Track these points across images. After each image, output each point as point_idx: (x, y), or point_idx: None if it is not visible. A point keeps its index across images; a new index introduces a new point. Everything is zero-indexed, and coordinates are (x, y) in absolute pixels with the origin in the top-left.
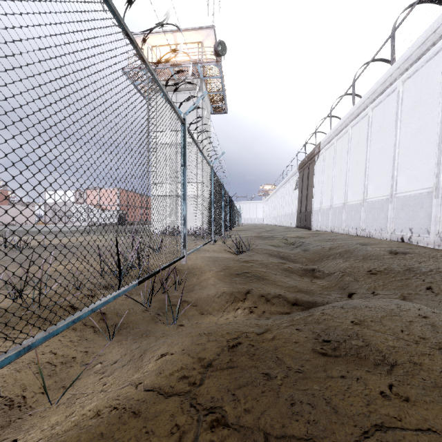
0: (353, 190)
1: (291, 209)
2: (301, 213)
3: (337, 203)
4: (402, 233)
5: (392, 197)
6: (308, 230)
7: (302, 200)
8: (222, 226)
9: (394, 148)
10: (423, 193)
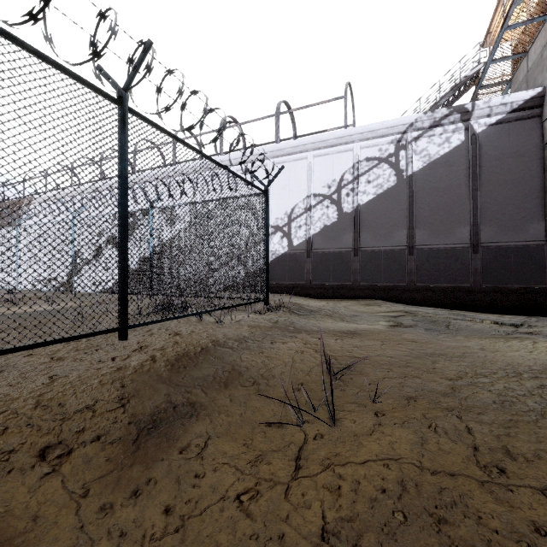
0: None
1: None
2: None
3: None
4: None
5: None
6: None
7: None
8: None
9: None
10: None
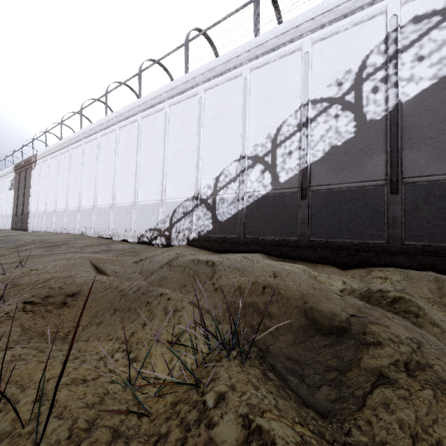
0: (61, 201)
1: (5, 210)
2: (17, 215)
3: (50, 209)
4: (83, 230)
5: (80, 209)
6: (24, 231)
7: (19, 202)
8: None
9: (81, 180)
10: (90, 208)
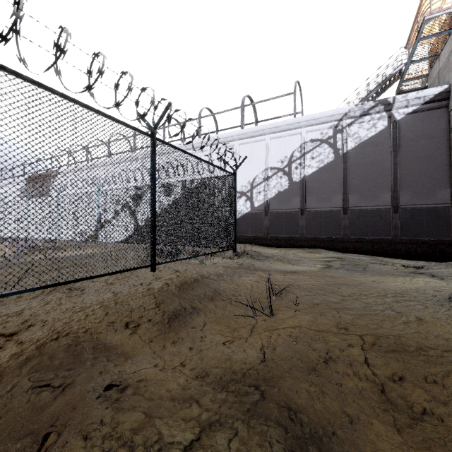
0: None
1: None
2: None
3: None
4: None
5: None
6: None
7: None
8: (4, 231)
9: None
10: None
